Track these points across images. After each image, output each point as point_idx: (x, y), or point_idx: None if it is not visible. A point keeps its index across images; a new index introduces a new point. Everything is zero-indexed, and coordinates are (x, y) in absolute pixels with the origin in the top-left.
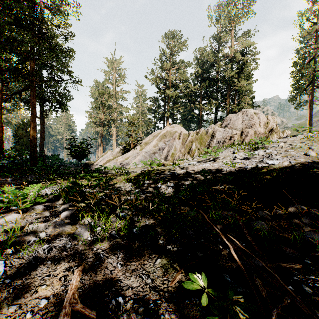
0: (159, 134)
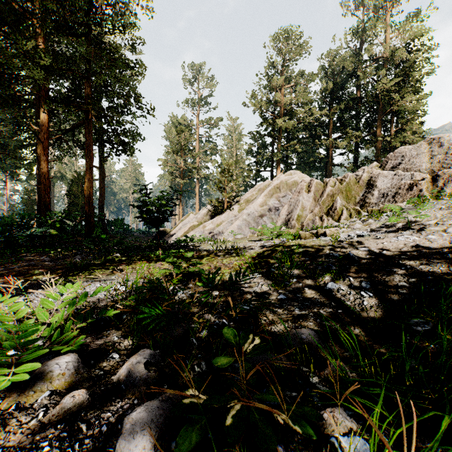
0: (269, 187)
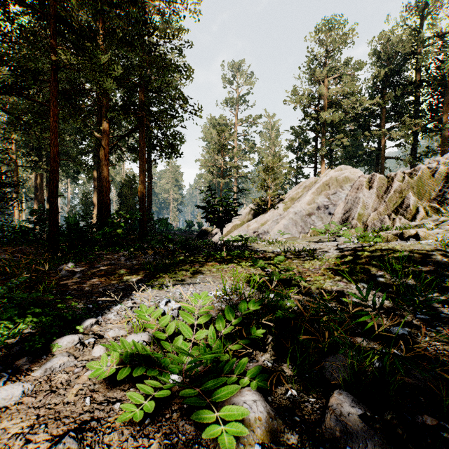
0: (317, 184)
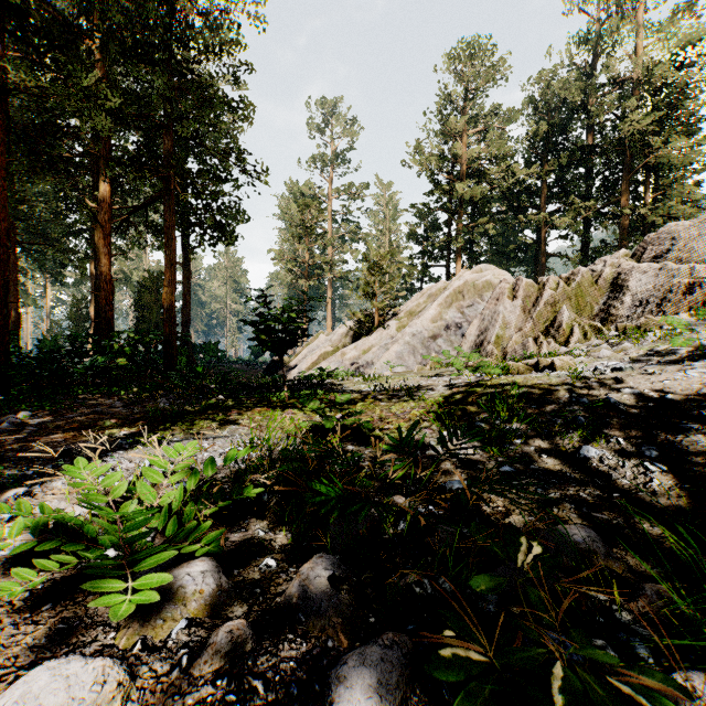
0: (446, 291)
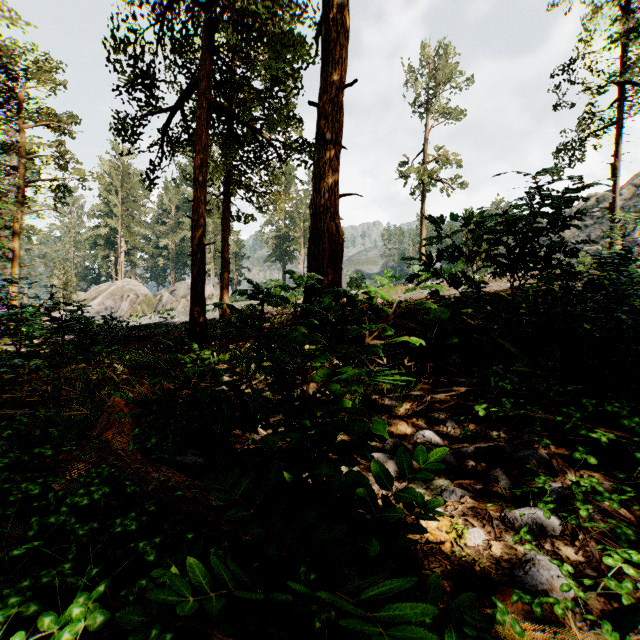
0: (107, 291)
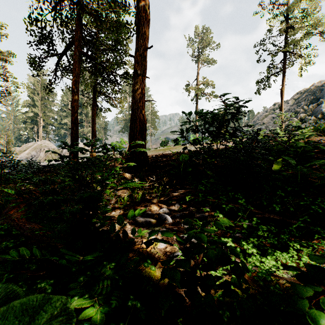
0: (32, 147)
